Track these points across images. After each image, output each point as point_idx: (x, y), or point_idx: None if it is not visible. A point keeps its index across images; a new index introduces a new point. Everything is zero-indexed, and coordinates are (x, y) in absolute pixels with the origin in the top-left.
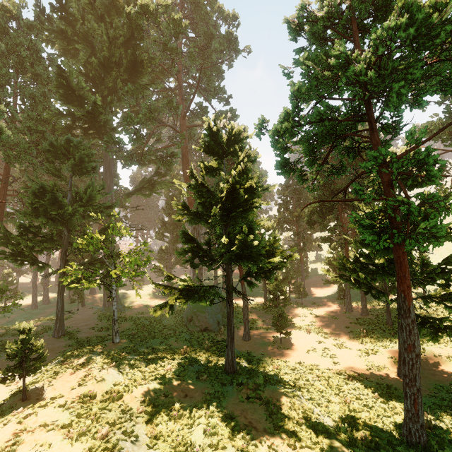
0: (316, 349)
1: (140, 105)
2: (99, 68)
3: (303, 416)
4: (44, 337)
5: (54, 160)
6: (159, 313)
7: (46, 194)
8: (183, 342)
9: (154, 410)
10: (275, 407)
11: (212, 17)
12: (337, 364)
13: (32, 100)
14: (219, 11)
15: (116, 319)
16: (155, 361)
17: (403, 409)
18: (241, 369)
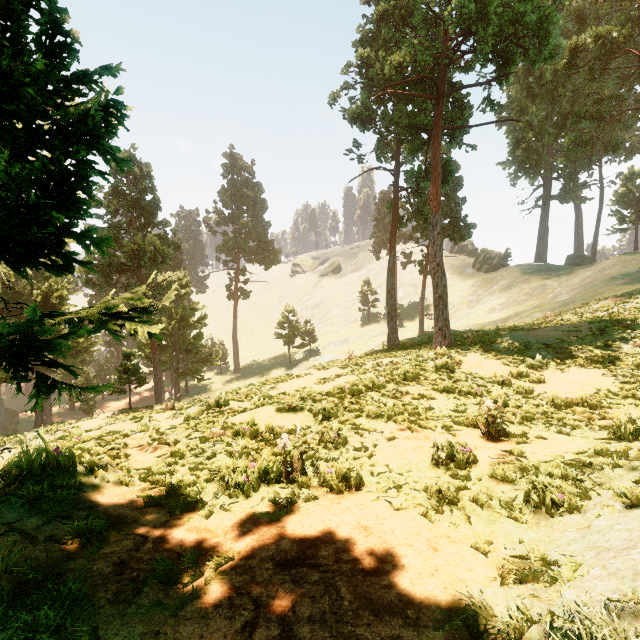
0: None
1: None
2: None
3: None
4: None
5: None
6: None
7: None
8: None
9: None
10: None
11: None
12: None
13: None
14: None
15: None
16: None
17: None
18: None
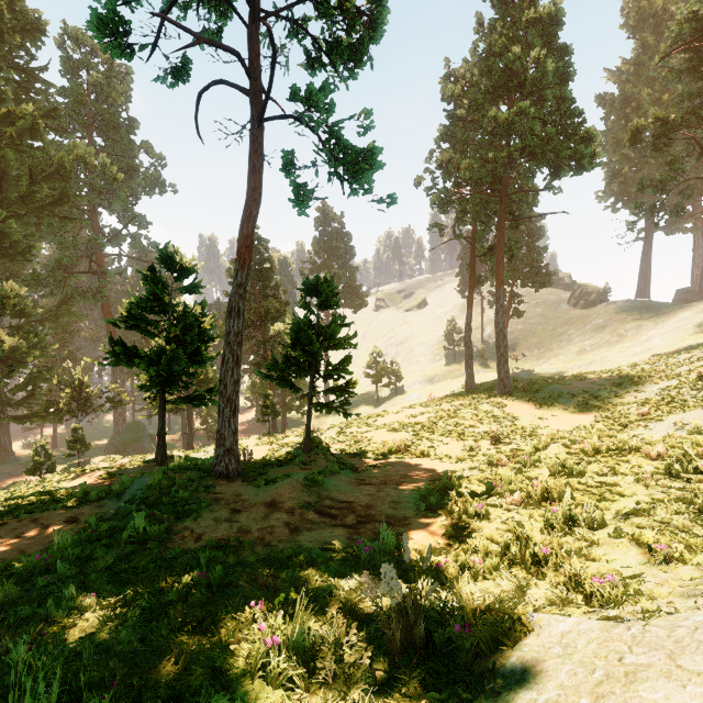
0: None
1: None
2: (16, 199)
3: None
4: None
5: None
6: None
7: (8, 340)
8: None
9: None
10: None
11: (136, 150)
12: None
13: None
14: (144, 147)
15: None
16: None
17: None
18: None
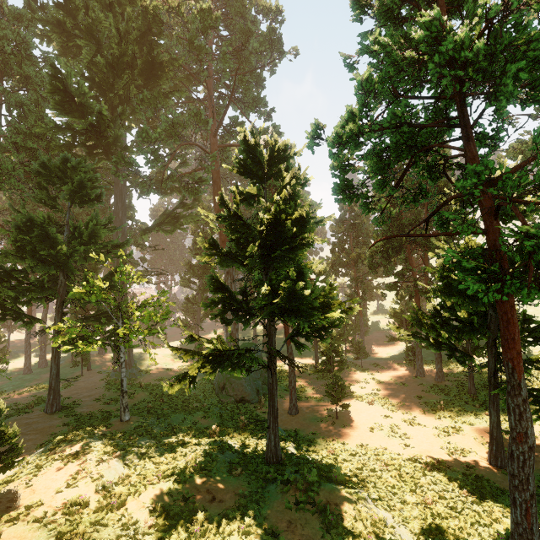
0: (382, 426)
1: (160, 120)
2: (106, 70)
3: (373, 530)
4: (34, 413)
5: (47, 186)
6: (176, 388)
7: (34, 229)
8: (213, 419)
9: (168, 524)
10: (333, 517)
11: (250, 10)
12: (410, 446)
13: (20, 110)
14: (259, 3)
15: (125, 390)
16: (175, 446)
17: (503, 513)
18: (287, 458)
